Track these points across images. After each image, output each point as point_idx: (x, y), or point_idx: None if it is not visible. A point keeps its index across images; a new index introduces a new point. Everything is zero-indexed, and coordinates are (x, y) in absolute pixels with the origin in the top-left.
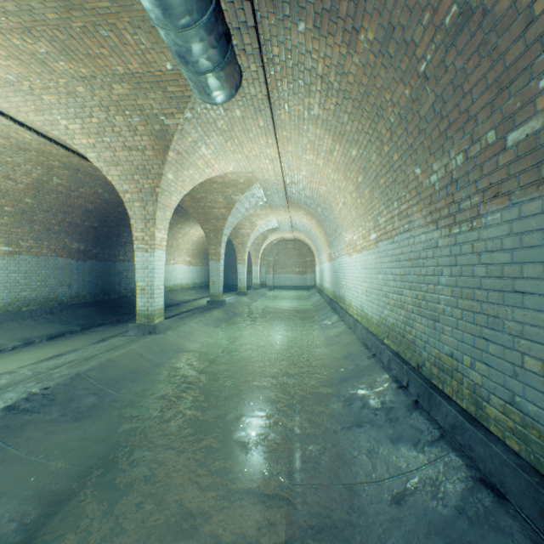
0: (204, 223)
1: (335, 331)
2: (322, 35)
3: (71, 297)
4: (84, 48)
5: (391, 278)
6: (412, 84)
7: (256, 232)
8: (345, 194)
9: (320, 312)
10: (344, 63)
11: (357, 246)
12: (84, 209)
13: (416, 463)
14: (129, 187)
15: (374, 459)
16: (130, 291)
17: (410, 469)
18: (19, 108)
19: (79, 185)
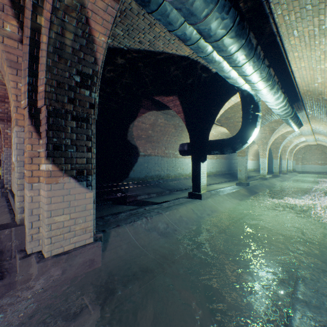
0: (270, 145)
1: None
2: (324, 116)
3: (224, 171)
4: None
5: None
6: None
7: (292, 144)
8: None
9: None
10: None
11: None
12: None
13: None
14: (259, 142)
15: None
16: (235, 170)
17: None
18: None
19: None
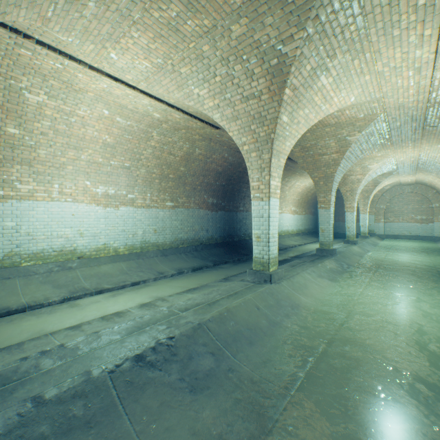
0: (312, 172)
1: None
2: None
3: (208, 238)
4: None
5: None
6: None
7: (367, 177)
8: None
9: None
10: None
11: None
12: (215, 172)
13: None
14: (246, 139)
15: None
16: (247, 235)
17: None
18: (168, 90)
19: (212, 153)
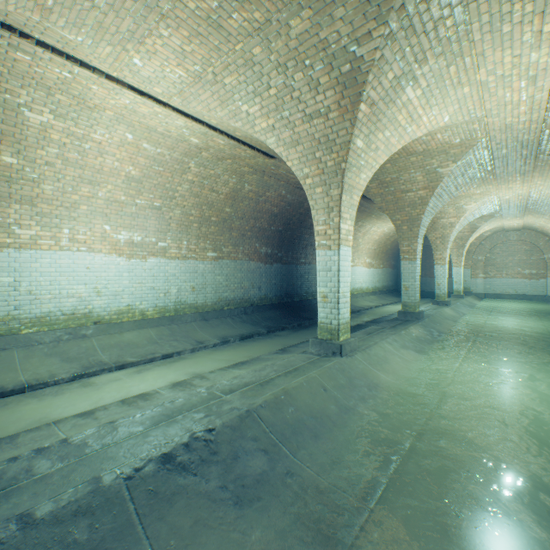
0: (393, 214)
1: None
2: None
3: (260, 298)
4: None
5: None
6: None
7: (462, 221)
8: None
9: None
10: None
11: None
12: (270, 213)
13: None
14: (309, 170)
15: None
16: (310, 294)
17: None
18: (209, 106)
19: (265, 189)
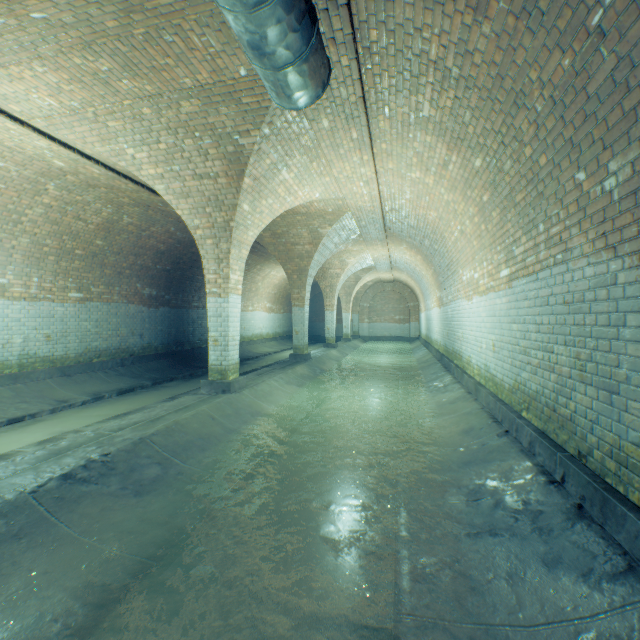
0: (286, 263)
1: (449, 395)
2: (438, 2)
3: (143, 347)
4: (148, 60)
5: (533, 329)
6: (576, 48)
7: (347, 272)
8: (463, 219)
9: (428, 370)
10: (468, 37)
11: (479, 287)
12: (156, 250)
13: (589, 607)
14: (200, 222)
15: (519, 589)
16: (205, 341)
17: (579, 615)
18: (85, 139)
19: (150, 224)
